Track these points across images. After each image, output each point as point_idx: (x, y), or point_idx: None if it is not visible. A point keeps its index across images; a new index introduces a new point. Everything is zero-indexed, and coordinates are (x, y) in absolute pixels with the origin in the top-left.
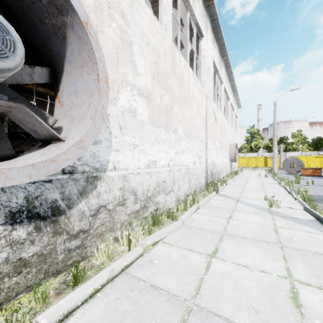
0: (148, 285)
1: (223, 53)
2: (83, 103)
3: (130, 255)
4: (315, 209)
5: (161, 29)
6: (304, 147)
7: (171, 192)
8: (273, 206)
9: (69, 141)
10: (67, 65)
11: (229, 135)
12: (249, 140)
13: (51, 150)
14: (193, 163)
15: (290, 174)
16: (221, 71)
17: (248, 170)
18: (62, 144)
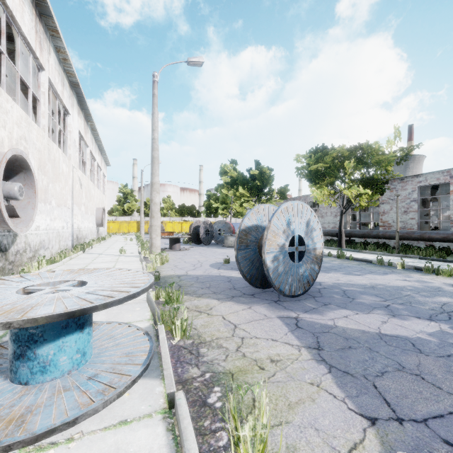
0: None
1: (89, 119)
2: (23, 200)
3: (44, 269)
4: None
5: (42, 132)
6: (172, 213)
7: (48, 249)
8: (122, 253)
9: (25, 218)
10: (12, 181)
11: (96, 199)
12: (121, 201)
13: (18, 222)
14: (62, 227)
15: None
16: (87, 136)
17: (118, 236)
18: (21, 219)
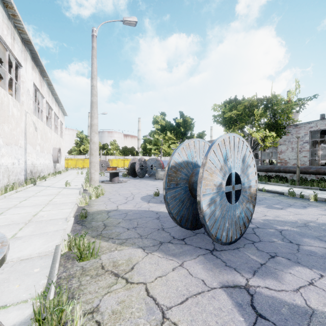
0: None
1: (44, 75)
2: None
3: None
4: None
5: None
6: (117, 153)
7: None
8: (67, 185)
9: None
10: None
11: (52, 140)
12: (78, 144)
13: None
14: (12, 164)
15: None
16: (43, 89)
17: (74, 170)
18: None
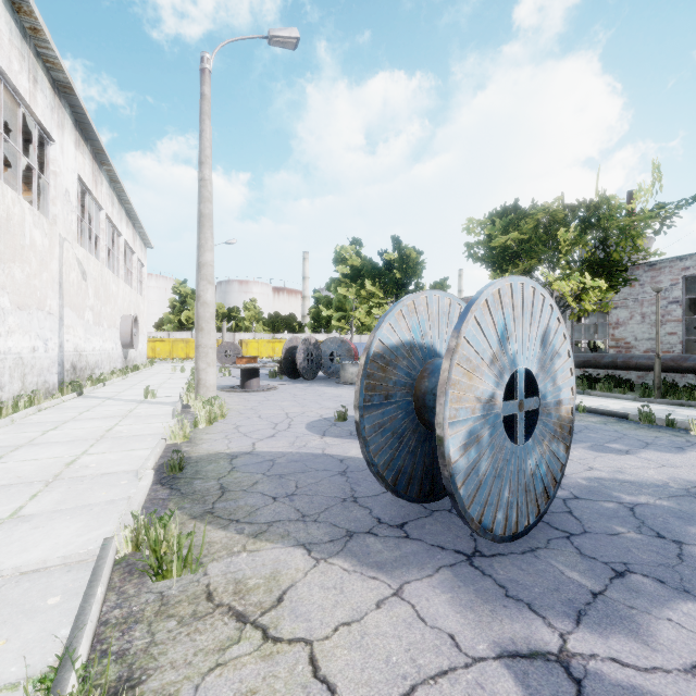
0: None
1: (103, 160)
2: None
3: None
4: None
5: None
6: (259, 326)
7: None
8: (149, 397)
9: None
10: None
11: (120, 300)
12: (176, 307)
13: None
14: (31, 349)
15: None
16: (100, 190)
17: (167, 363)
18: None
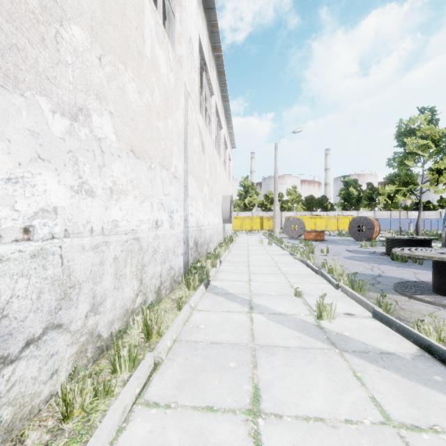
0: None
1: (214, 43)
2: None
3: None
4: (388, 312)
5: None
6: (299, 206)
7: (47, 335)
8: (324, 316)
9: None
10: None
11: (222, 182)
12: (242, 195)
13: None
14: (152, 224)
15: (292, 239)
16: (212, 73)
17: (243, 234)
18: None
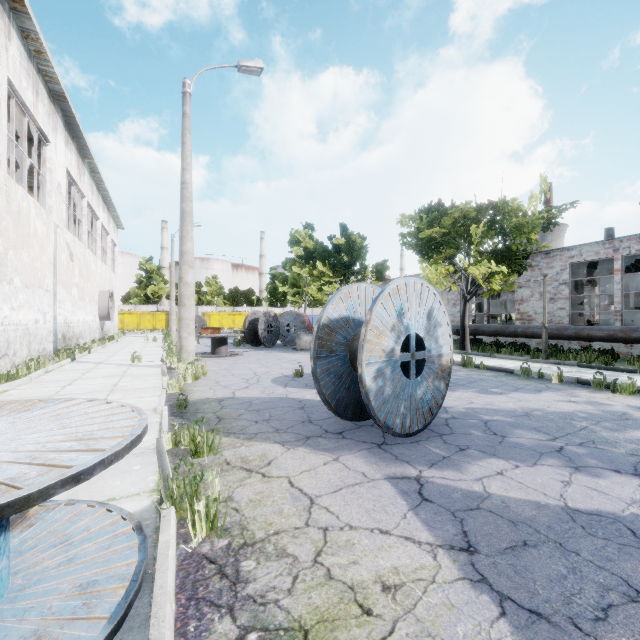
0: (17, 398)
1: (85, 154)
2: None
3: None
4: None
5: None
6: (220, 300)
7: (6, 356)
8: (135, 361)
9: None
10: None
11: (98, 277)
12: (143, 283)
13: None
14: (34, 321)
15: None
16: (83, 181)
17: (137, 334)
18: None
